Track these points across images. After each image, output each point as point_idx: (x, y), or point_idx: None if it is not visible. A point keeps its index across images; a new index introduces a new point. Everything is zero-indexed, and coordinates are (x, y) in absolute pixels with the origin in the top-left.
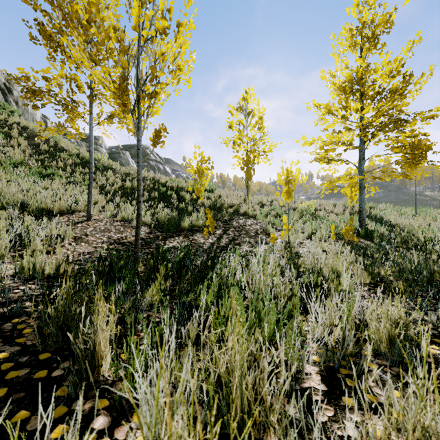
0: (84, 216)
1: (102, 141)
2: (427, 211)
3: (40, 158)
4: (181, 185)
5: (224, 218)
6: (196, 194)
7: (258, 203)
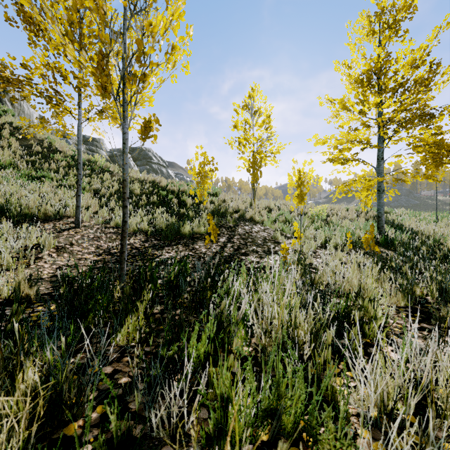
0: (72, 222)
1: (103, 144)
2: (449, 216)
3: (31, 160)
4: (182, 188)
5: (228, 225)
6: (198, 198)
7: (265, 207)
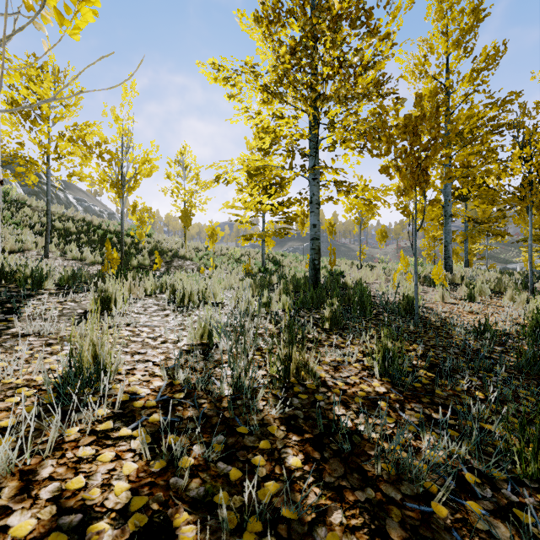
0: (37, 254)
1: None
2: None
3: None
4: (118, 228)
5: (166, 260)
6: (136, 238)
7: (195, 248)
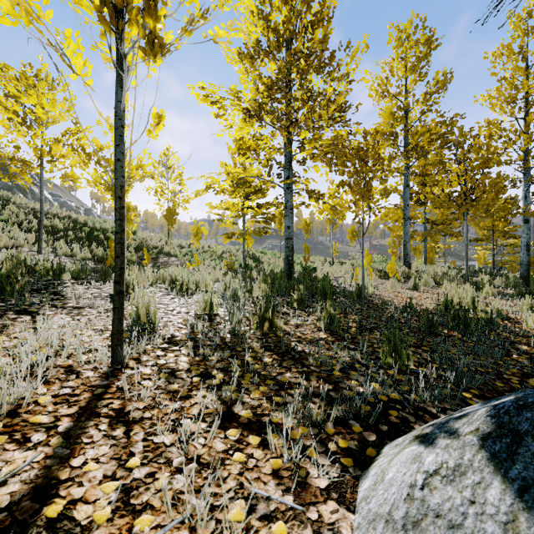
0: (30, 251)
1: None
2: None
3: None
4: (104, 226)
5: (152, 256)
6: None
7: (178, 245)
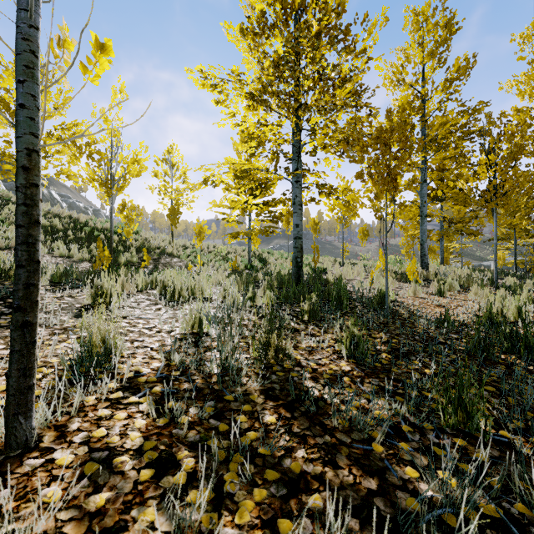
0: None
1: None
2: None
3: None
4: (105, 226)
5: (153, 257)
6: (123, 235)
7: (182, 246)
